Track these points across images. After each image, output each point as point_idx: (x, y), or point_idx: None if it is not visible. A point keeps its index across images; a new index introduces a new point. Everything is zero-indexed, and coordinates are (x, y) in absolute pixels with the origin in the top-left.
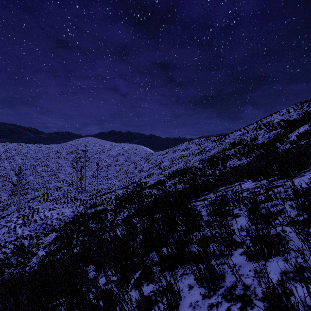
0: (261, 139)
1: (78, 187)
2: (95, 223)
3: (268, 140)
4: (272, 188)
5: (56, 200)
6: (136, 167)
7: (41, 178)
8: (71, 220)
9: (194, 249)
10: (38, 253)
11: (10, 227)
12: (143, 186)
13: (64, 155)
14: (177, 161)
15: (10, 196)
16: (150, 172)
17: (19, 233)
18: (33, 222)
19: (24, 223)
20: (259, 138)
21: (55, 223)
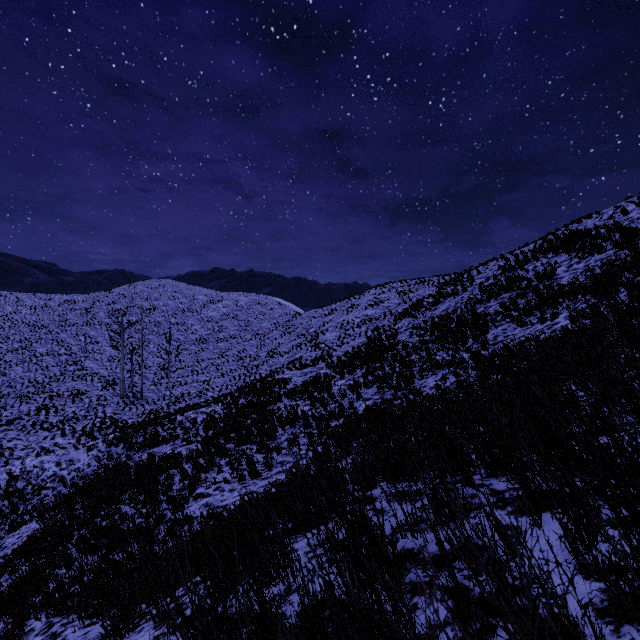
0: (567, 274)
1: (127, 391)
2: (133, 503)
3: (590, 275)
4: None
5: (64, 425)
6: (264, 345)
7: (42, 371)
8: (86, 484)
9: None
10: None
11: None
12: (277, 390)
13: (102, 318)
14: (356, 330)
15: None
16: (295, 356)
17: None
18: None
19: None
20: (559, 272)
21: (46, 489)
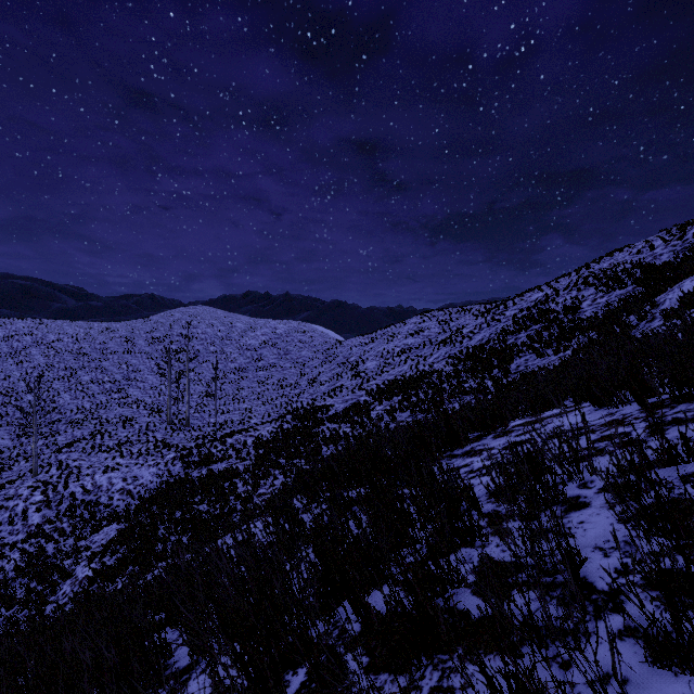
0: (590, 308)
1: (173, 418)
2: (207, 502)
3: (606, 310)
4: (665, 426)
5: (121, 448)
6: (304, 374)
7: (89, 398)
8: (154, 495)
9: (464, 602)
10: (75, 573)
11: (14, 510)
12: (319, 416)
13: (142, 347)
14: (395, 360)
15: (18, 438)
16: (336, 385)
17: (35, 523)
18: (67, 499)
19: (46, 502)
20: (584, 306)
21: (117, 501)
